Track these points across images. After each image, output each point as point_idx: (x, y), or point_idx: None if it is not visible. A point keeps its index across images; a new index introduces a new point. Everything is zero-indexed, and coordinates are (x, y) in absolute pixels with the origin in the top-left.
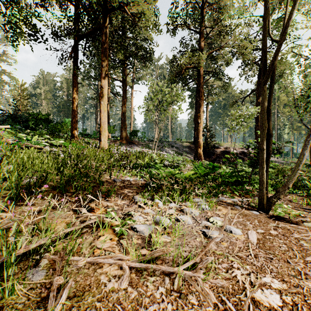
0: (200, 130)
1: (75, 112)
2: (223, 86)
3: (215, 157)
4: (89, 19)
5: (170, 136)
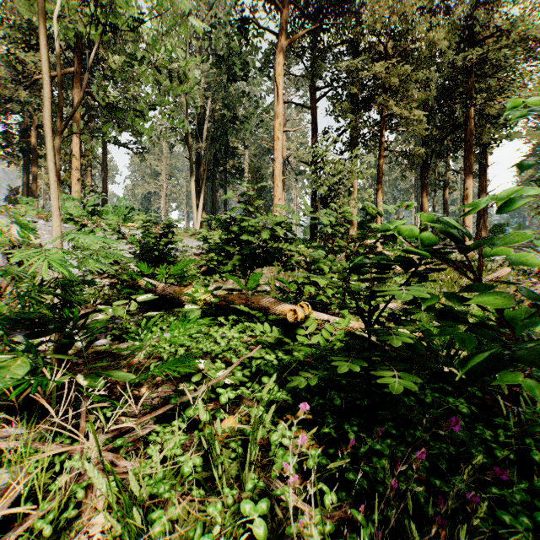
0: None
1: None
2: None
3: None
4: (443, 112)
5: None
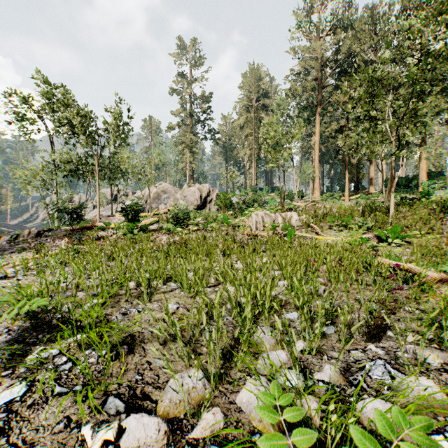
0: None
1: None
2: None
3: None
4: None
5: None
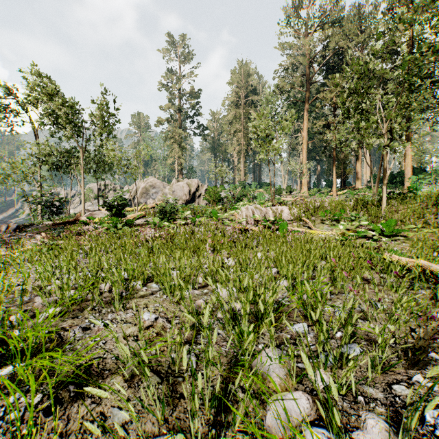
0: None
1: None
2: None
3: None
4: None
5: None
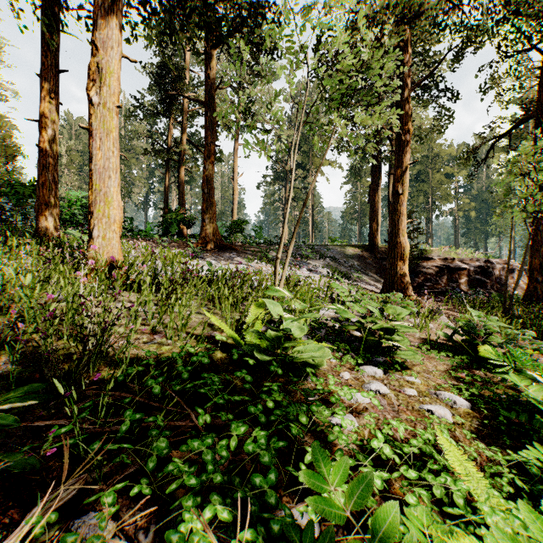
0: (403, 213)
1: (47, 157)
2: (438, 118)
3: (420, 280)
4: None
5: (312, 236)
